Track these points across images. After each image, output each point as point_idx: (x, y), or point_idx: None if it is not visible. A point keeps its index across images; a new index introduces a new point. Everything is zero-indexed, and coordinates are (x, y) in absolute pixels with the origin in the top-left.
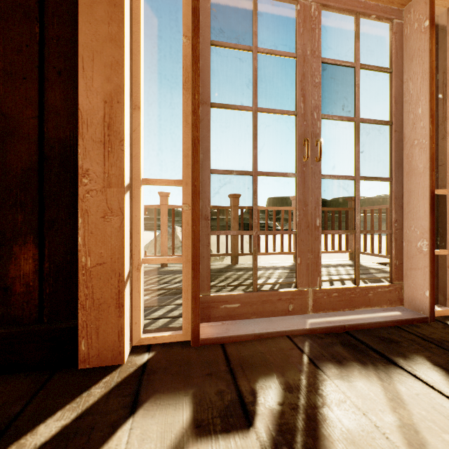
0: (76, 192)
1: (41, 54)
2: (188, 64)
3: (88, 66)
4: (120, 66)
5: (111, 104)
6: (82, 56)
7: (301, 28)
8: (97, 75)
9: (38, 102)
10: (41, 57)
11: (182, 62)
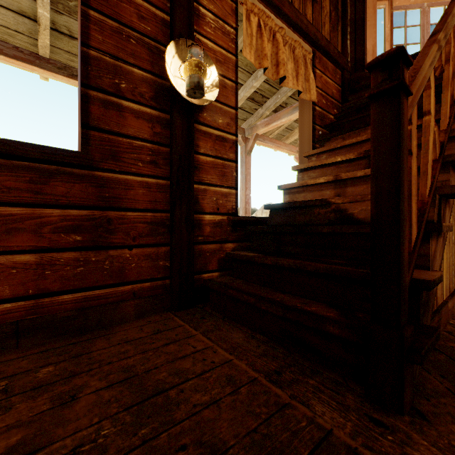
0: (362, 69)
1: (355, 40)
2: (387, 35)
3: (369, 39)
4: (375, 38)
5: (374, 47)
6: (367, 37)
7: (422, 16)
8: (370, 41)
9: (354, 51)
10: (355, 40)
11: (386, 35)
